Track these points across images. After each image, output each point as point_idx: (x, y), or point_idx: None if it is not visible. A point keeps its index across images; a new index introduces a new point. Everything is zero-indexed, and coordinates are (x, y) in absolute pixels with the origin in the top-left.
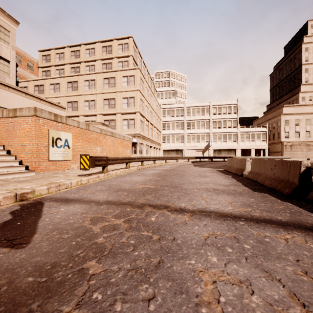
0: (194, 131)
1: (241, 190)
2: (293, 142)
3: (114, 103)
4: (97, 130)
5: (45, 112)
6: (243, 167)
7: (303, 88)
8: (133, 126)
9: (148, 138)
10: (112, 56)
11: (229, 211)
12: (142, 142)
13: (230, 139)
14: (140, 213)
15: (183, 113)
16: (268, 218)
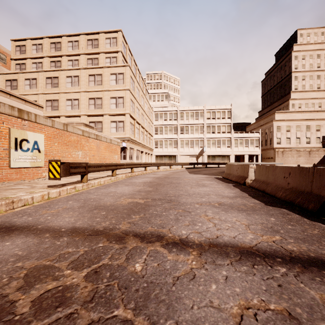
0: (188, 136)
1: (252, 205)
2: (284, 148)
3: (101, 103)
4: (78, 132)
5: (5, 105)
6: (246, 174)
7: (293, 95)
8: (122, 129)
9: (139, 142)
10: (99, 51)
11: (252, 243)
12: (132, 146)
13: (224, 145)
14: (118, 253)
15: (176, 117)
16: (314, 256)
